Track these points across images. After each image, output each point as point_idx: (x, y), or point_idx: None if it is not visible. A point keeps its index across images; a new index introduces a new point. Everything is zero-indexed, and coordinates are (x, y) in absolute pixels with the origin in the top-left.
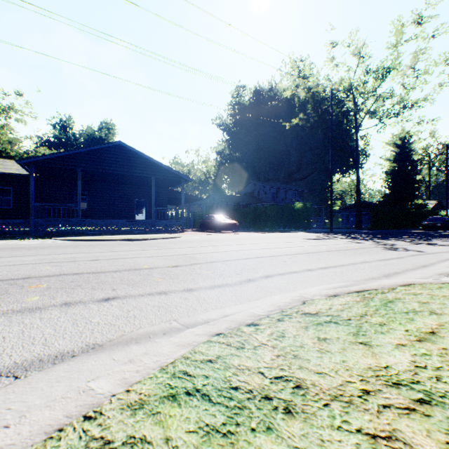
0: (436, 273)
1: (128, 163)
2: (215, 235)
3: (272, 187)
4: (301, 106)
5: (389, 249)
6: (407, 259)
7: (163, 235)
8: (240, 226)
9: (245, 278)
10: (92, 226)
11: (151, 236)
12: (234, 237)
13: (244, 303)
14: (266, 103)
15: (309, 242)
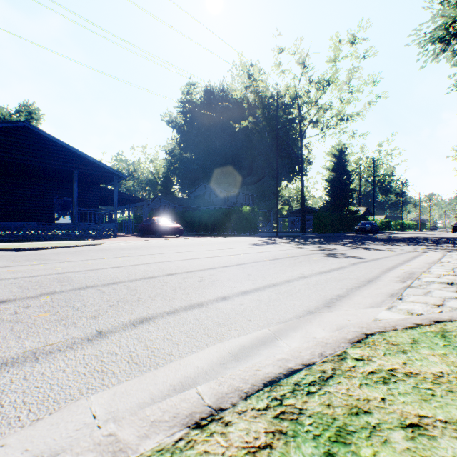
0: (387, 295)
1: (38, 150)
2: (149, 241)
3: (223, 190)
4: (251, 110)
5: (329, 256)
6: (349, 271)
7: (79, 242)
8: (188, 231)
9: (95, 328)
10: None
11: (59, 243)
12: (170, 243)
13: None
14: (217, 104)
15: (250, 248)
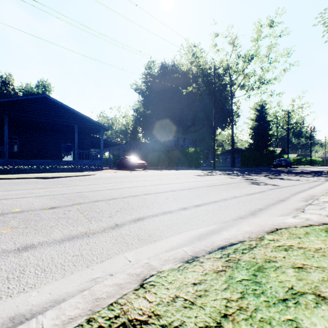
0: (293, 209)
1: (53, 112)
2: (125, 172)
3: (174, 137)
4: (194, 79)
5: (253, 183)
6: (267, 193)
7: (80, 173)
8: (150, 165)
9: (113, 222)
10: (19, 166)
11: (68, 173)
12: (140, 174)
13: (76, 273)
14: (170, 75)
15: (195, 178)
